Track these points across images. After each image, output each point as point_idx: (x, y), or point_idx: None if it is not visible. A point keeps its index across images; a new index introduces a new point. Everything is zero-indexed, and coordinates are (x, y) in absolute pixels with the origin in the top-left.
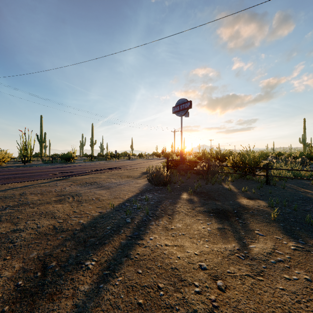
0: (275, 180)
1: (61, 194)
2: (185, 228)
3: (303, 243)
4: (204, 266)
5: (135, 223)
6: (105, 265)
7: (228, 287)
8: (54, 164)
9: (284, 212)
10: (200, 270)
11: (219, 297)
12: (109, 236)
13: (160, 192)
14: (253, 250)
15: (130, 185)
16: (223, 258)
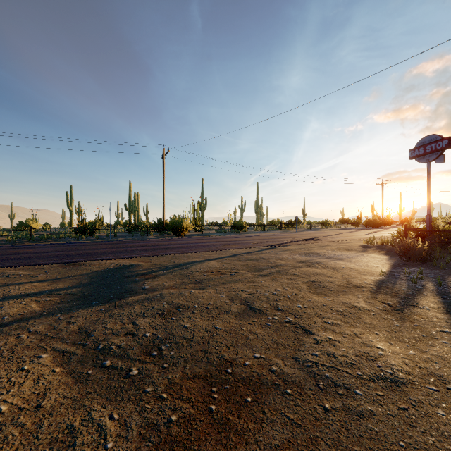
0: None
1: (300, 261)
2: None
3: None
4: None
5: (433, 290)
6: (442, 310)
7: None
8: (227, 233)
9: None
10: None
11: None
12: (416, 295)
13: (425, 268)
14: None
15: (365, 258)
16: None
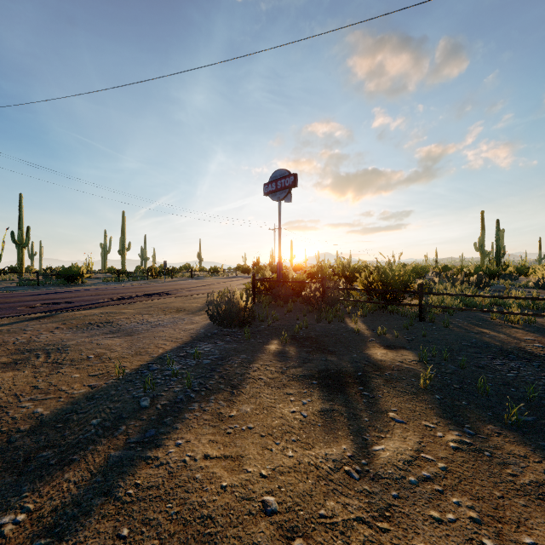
0: (435, 312)
1: (26, 350)
2: (258, 413)
3: (471, 434)
4: (272, 505)
5: (158, 409)
6: (49, 520)
7: None
8: (42, 286)
9: (444, 373)
10: (262, 517)
11: None
12: (89, 444)
13: (230, 339)
14: (379, 457)
15: (178, 326)
16: (318, 480)
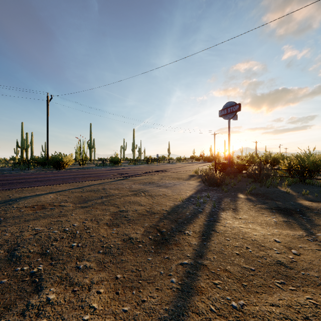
0: None
1: (133, 190)
2: (252, 218)
3: None
4: (278, 241)
5: (207, 212)
6: (200, 234)
7: (302, 253)
8: (105, 166)
9: None
10: (275, 243)
11: (295, 257)
12: (192, 219)
13: (216, 192)
14: None
15: (184, 185)
16: (293, 239)
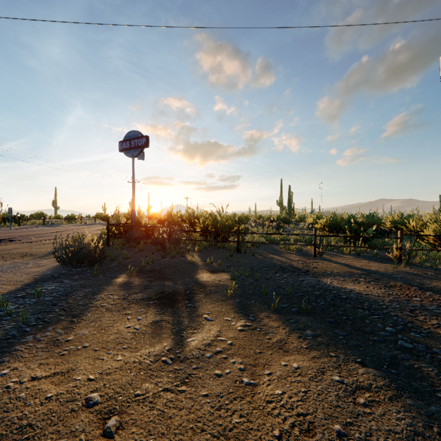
0: (248, 246)
1: None
2: (95, 334)
3: (253, 320)
4: (95, 399)
5: None
6: None
7: (124, 424)
8: None
9: (245, 285)
10: (83, 410)
11: None
12: None
13: (78, 277)
14: (189, 346)
15: (20, 270)
16: (139, 372)
